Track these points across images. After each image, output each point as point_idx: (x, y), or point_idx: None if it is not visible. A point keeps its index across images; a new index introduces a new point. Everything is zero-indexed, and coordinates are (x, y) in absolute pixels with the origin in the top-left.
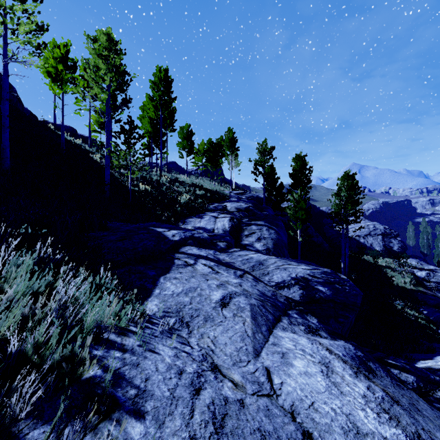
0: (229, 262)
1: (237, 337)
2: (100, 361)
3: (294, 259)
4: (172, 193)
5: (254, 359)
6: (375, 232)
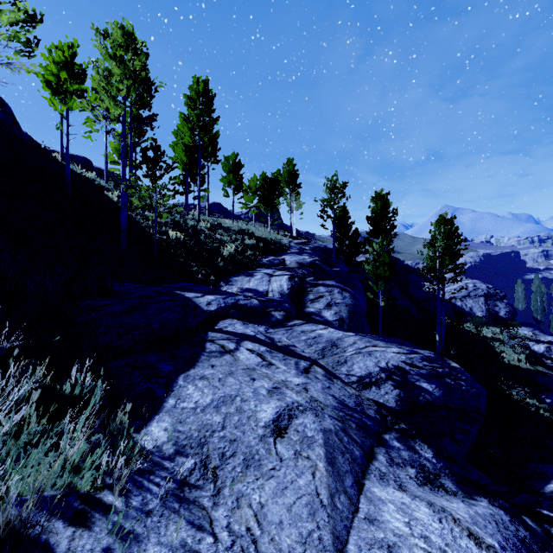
0: (288, 346)
1: (302, 506)
2: None
3: (380, 336)
4: (213, 243)
5: None
6: (475, 292)
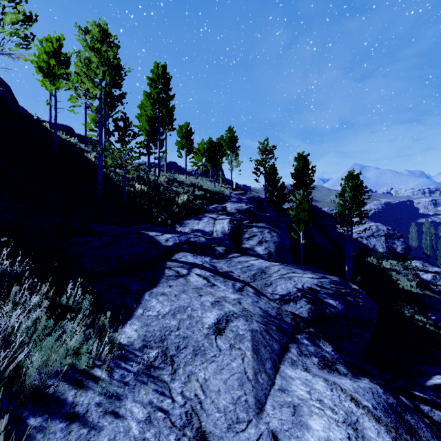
0: (227, 272)
1: (234, 380)
2: (33, 438)
3: (299, 266)
4: (170, 194)
5: (256, 416)
6: (377, 233)
